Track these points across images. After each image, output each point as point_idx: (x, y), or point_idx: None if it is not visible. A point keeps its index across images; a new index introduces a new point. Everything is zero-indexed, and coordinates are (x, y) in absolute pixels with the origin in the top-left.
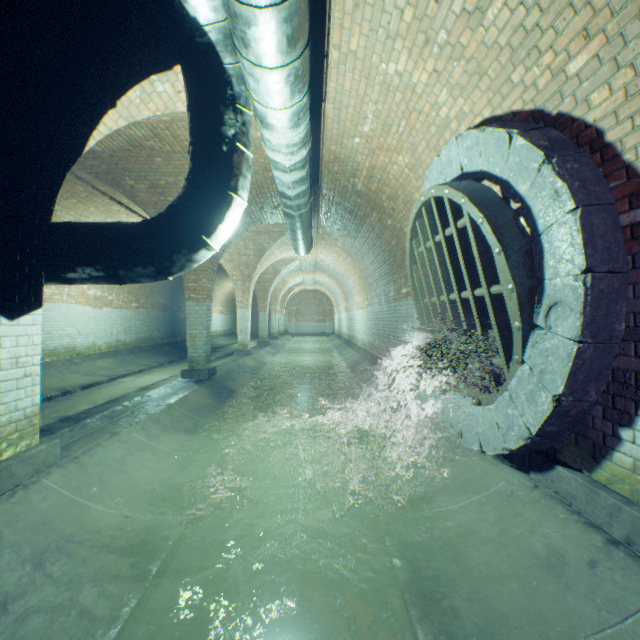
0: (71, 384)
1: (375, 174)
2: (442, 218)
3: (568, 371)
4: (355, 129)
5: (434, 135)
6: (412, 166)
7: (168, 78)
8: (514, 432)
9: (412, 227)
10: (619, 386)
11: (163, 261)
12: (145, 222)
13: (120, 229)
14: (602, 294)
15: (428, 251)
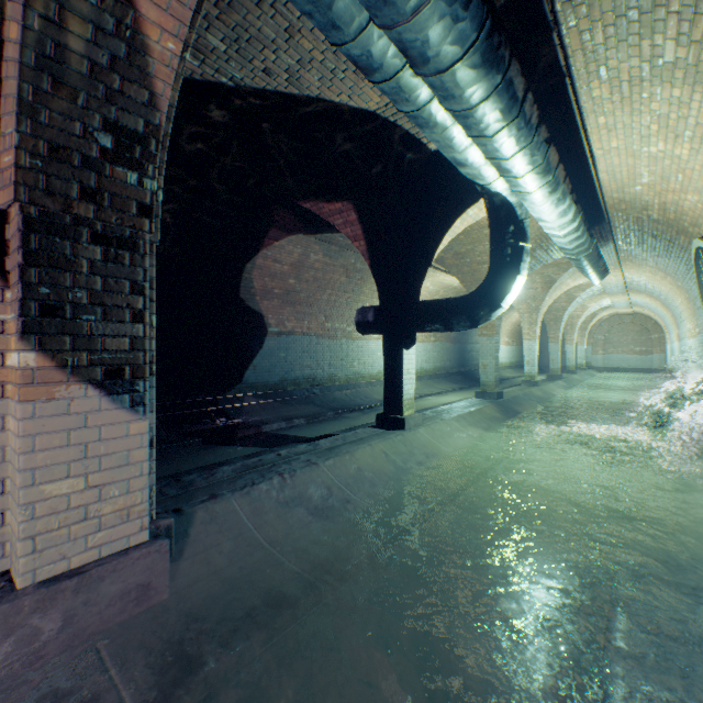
0: None
1: (667, 207)
2: None
3: None
4: (633, 182)
5: None
6: (702, 202)
7: (475, 206)
8: None
9: (695, 265)
10: None
11: (474, 319)
12: (465, 298)
13: (452, 303)
14: None
15: None
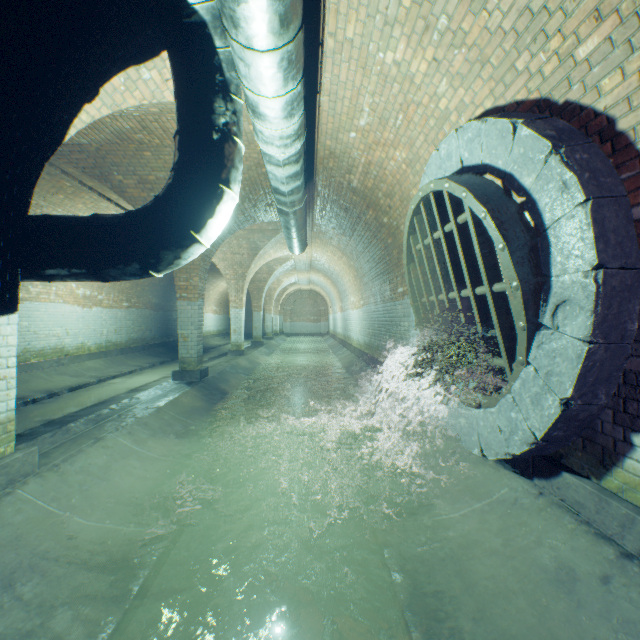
0: (58, 386)
1: (371, 170)
2: (441, 214)
3: (577, 373)
4: (351, 123)
5: (433, 128)
6: (409, 161)
7: (155, 65)
8: (518, 437)
9: (410, 224)
10: (631, 389)
11: (148, 257)
12: (129, 215)
13: (102, 223)
14: (614, 291)
15: (426, 248)
